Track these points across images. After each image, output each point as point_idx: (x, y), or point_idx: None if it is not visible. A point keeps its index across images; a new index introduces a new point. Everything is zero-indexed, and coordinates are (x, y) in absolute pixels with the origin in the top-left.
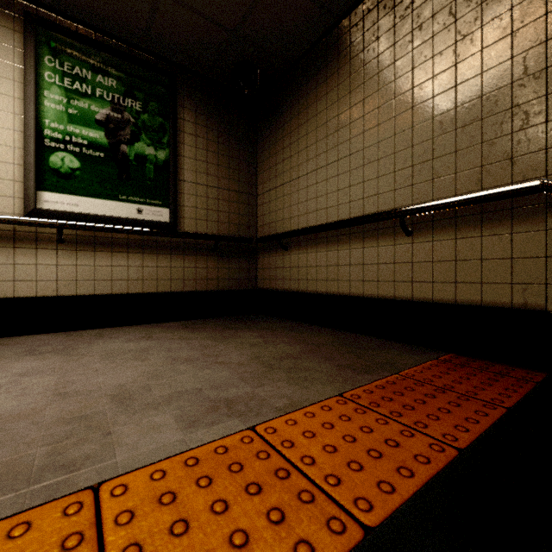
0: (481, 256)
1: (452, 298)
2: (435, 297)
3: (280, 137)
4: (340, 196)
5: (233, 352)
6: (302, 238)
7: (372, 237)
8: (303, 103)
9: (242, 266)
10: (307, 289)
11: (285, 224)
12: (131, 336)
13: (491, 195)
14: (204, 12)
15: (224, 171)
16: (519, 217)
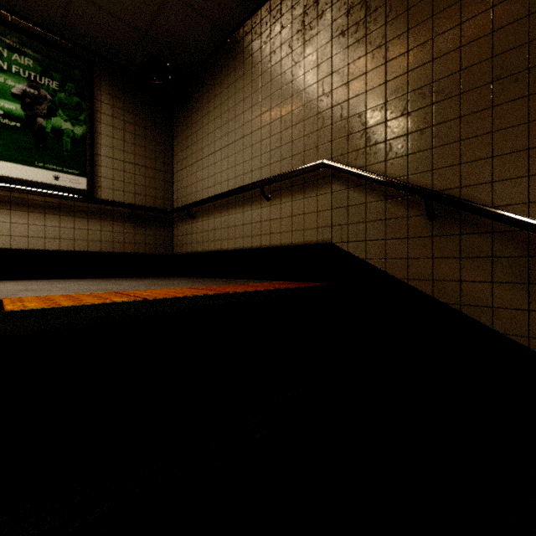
0: (304, 212)
1: (290, 242)
2: (282, 243)
3: (190, 125)
4: (229, 173)
5: (131, 283)
6: (205, 208)
7: (248, 204)
8: (205, 98)
9: (158, 234)
10: (208, 249)
11: (193, 197)
12: (46, 281)
13: (302, 169)
14: (115, 14)
15: (141, 150)
16: (320, 185)
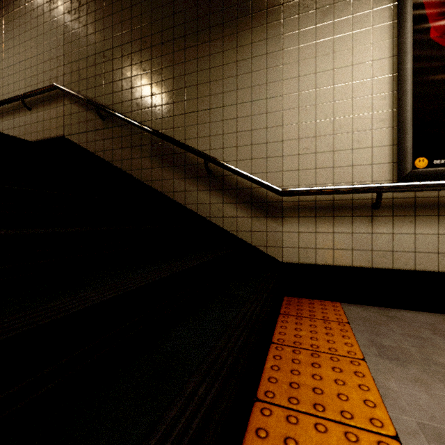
0: (50, 118)
1: (43, 138)
2: (38, 139)
3: None
4: (4, 90)
5: None
6: None
7: (17, 113)
8: None
9: None
10: None
11: None
12: None
13: (44, 88)
14: None
15: None
16: (59, 101)
